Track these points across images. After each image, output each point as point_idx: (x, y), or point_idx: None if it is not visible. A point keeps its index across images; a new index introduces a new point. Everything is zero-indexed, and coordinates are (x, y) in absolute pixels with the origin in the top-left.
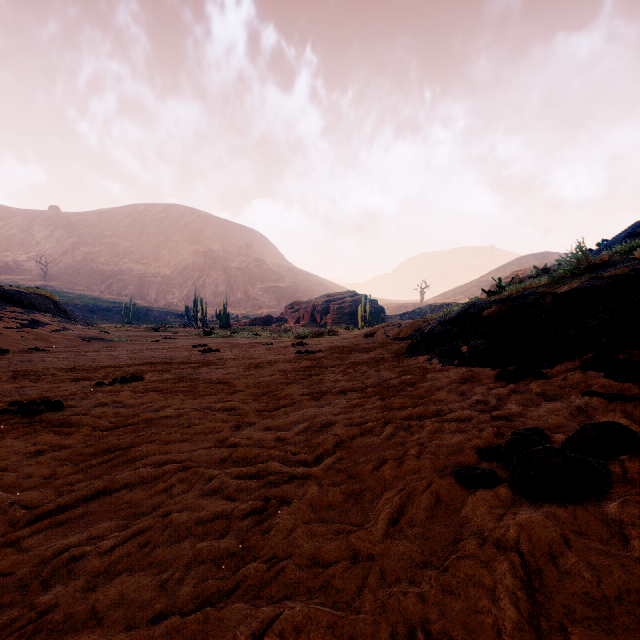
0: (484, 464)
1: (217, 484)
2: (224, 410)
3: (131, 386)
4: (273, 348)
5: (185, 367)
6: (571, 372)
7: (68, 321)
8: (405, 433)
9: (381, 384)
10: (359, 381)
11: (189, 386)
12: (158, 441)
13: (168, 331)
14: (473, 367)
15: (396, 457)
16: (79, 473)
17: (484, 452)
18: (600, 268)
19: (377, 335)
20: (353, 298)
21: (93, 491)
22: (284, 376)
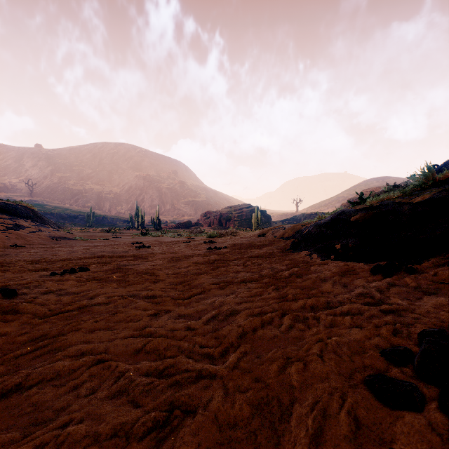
0: (396, 372)
1: (125, 384)
2: (147, 297)
3: (77, 276)
4: (190, 245)
5: (122, 260)
6: (440, 268)
7: (43, 225)
8: (303, 326)
9: (274, 275)
10: (256, 272)
11: (122, 276)
12: (84, 329)
13: (117, 232)
14: (348, 261)
15: (299, 355)
16: (2, 365)
17: (391, 356)
18: (444, 183)
19: (267, 235)
20: (248, 209)
21: (4, 389)
22: (197, 267)
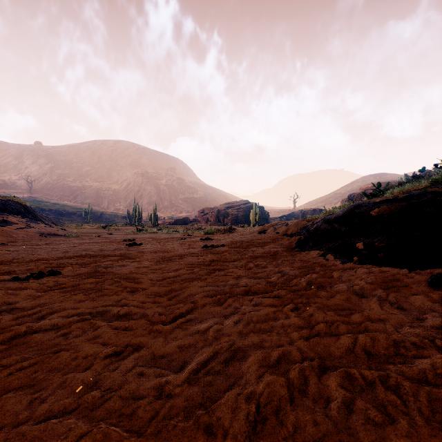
0: None
1: None
2: (116, 318)
3: (41, 282)
4: (185, 242)
5: (106, 260)
6: None
7: (34, 221)
8: (378, 413)
9: (287, 284)
10: (262, 278)
11: (97, 282)
12: None
13: (113, 228)
14: (381, 266)
15: None
16: None
17: None
18: None
19: (268, 232)
20: (246, 205)
21: None
22: (190, 271)
